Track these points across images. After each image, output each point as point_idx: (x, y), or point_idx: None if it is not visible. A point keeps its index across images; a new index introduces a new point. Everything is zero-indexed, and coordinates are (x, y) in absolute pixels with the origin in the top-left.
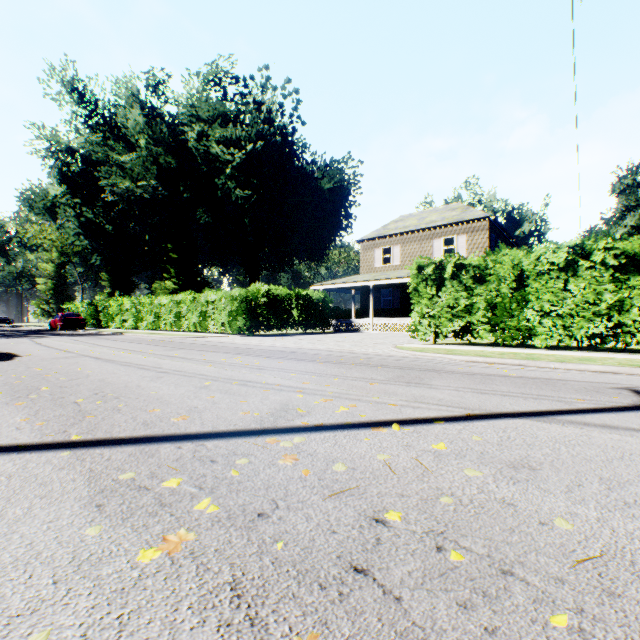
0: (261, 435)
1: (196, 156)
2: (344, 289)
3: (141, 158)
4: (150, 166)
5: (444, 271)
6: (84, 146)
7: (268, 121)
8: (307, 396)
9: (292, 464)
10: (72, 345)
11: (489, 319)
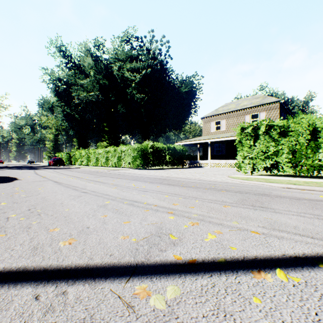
0: (131, 277)
1: (117, 79)
2: (193, 144)
3: (91, 81)
4: (95, 85)
5: (259, 130)
6: (65, 77)
7: (153, 59)
8: (177, 218)
9: None
10: (50, 174)
11: (290, 159)
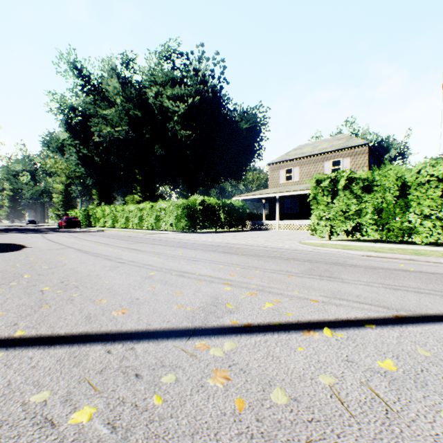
0: (191, 337)
1: (154, 109)
2: (257, 199)
3: (118, 112)
4: (123, 117)
5: (338, 184)
6: (81, 105)
7: (203, 82)
8: (234, 289)
9: (223, 387)
10: (66, 239)
11: (376, 221)
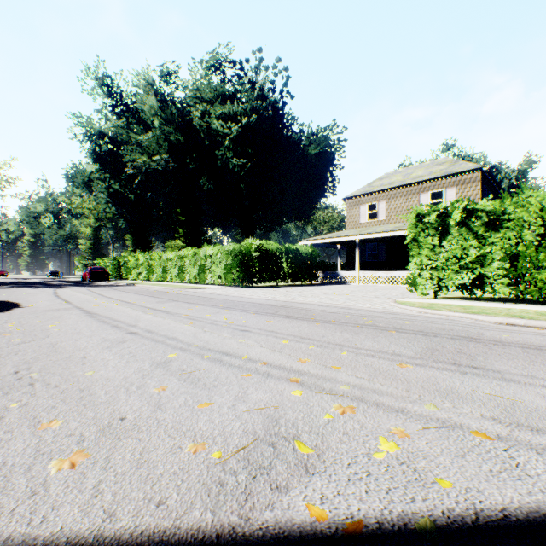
0: None
1: (200, 132)
2: (330, 244)
3: (155, 137)
4: (162, 143)
5: (449, 219)
6: (112, 130)
7: (261, 98)
8: (309, 394)
9: None
10: (80, 295)
11: (507, 271)
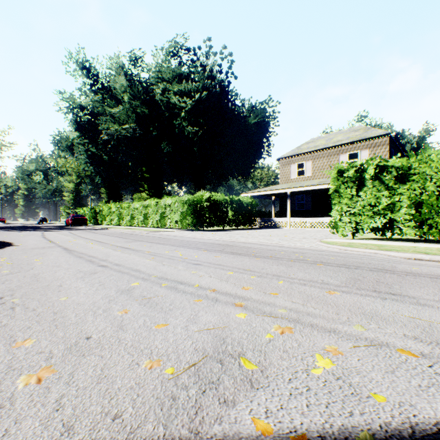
0: None
1: (161, 106)
2: (266, 196)
3: (125, 109)
4: (131, 114)
5: (364, 173)
6: (90, 104)
7: (210, 78)
8: (251, 317)
9: None
10: (63, 237)
11: (413, 216)
